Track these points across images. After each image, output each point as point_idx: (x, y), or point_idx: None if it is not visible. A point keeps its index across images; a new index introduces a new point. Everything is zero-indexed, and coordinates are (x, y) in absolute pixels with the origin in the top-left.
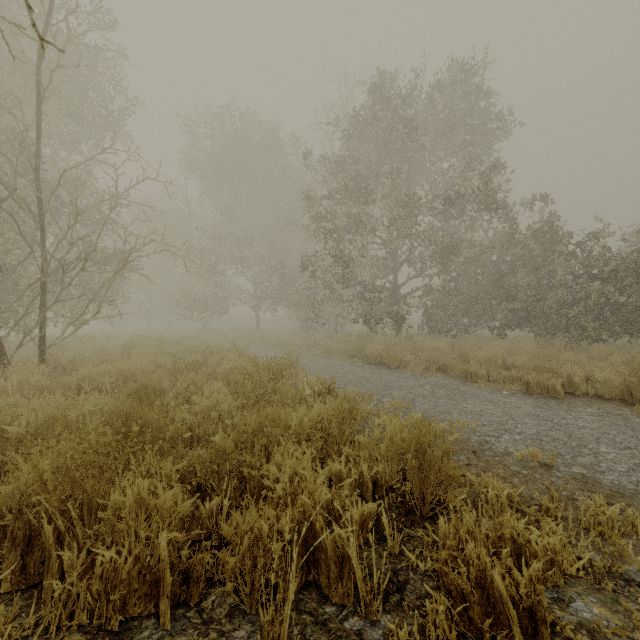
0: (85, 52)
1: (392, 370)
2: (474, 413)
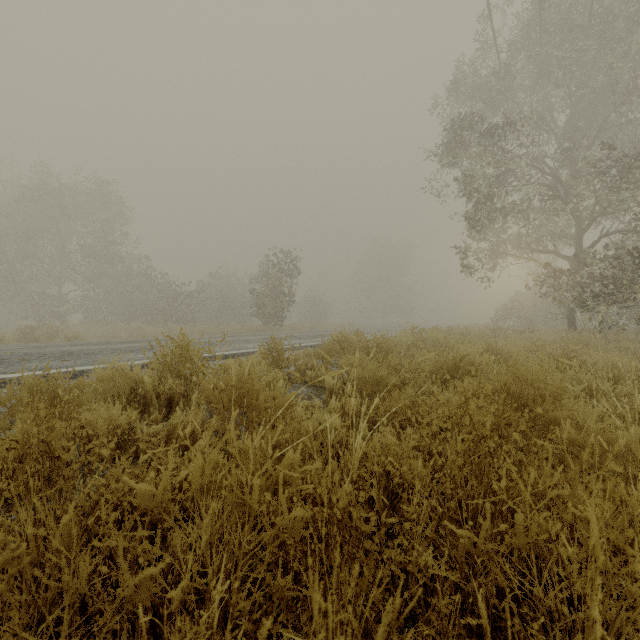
0: None
1: None
2: None
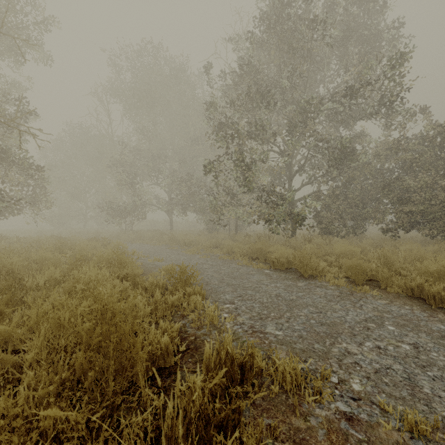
0: None
1: (308, 282)
2: None
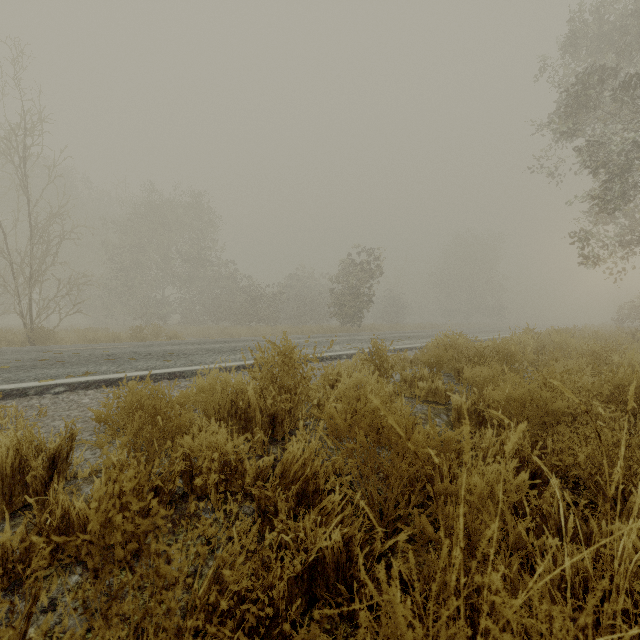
0: None
1: None
2: None
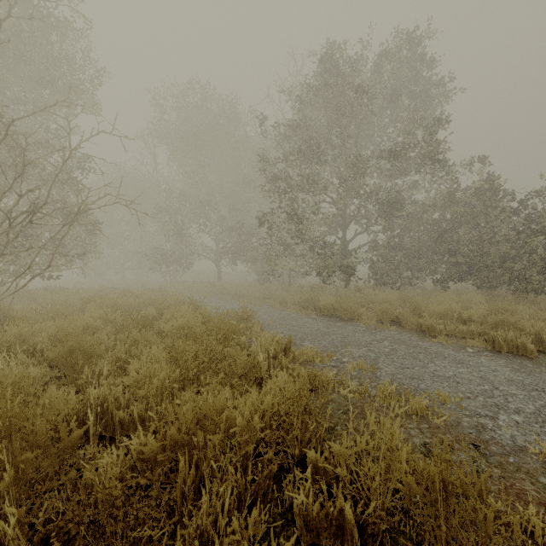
0: (56, 23)
1: (346, 323)
2: (449, 379)
